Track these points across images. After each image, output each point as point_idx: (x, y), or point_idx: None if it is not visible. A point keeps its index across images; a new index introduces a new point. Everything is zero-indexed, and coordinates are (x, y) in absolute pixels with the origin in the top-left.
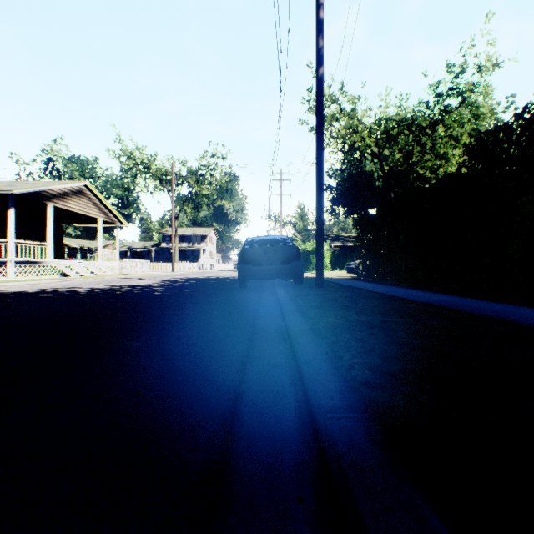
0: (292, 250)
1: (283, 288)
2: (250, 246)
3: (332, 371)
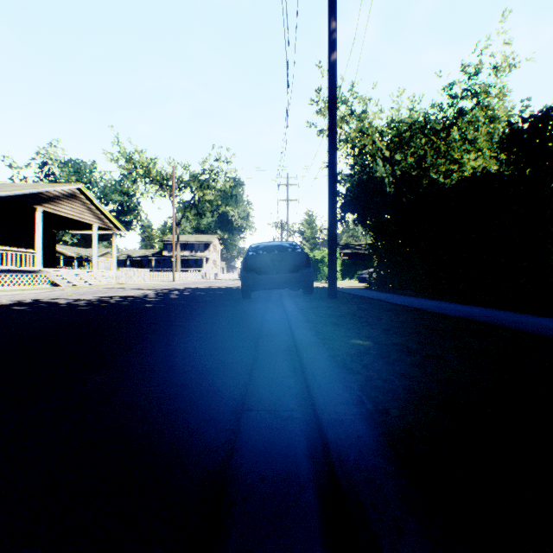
0: (301, 257)
1: (291, 299)
2: (255, 252)
3: (381, 445)
